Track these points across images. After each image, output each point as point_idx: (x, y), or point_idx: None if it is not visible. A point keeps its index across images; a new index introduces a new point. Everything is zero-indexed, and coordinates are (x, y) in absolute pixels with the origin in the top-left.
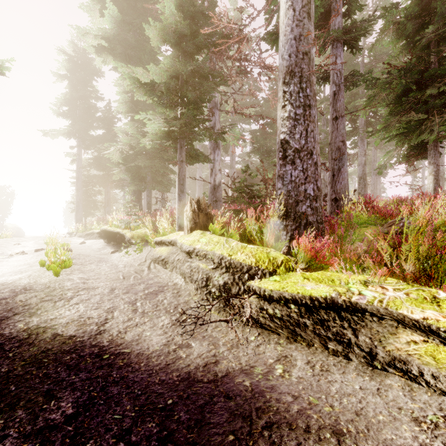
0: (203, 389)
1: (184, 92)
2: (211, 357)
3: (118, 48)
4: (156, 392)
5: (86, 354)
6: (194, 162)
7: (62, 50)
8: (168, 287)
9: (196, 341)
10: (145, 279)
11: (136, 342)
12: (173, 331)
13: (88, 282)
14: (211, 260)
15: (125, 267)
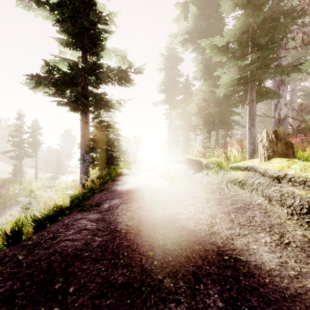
0: None
1: (256, 39)
2: None
3: (195, 36)
4: None
5: (208, 249)
6: (260, 100)
7: (162, 54)
8: (252, 206)
9: None
10: (229, 195)
11: (247, 252)
12: (281, 252)
13: (189, 192)
14: None
15: (208, 184)
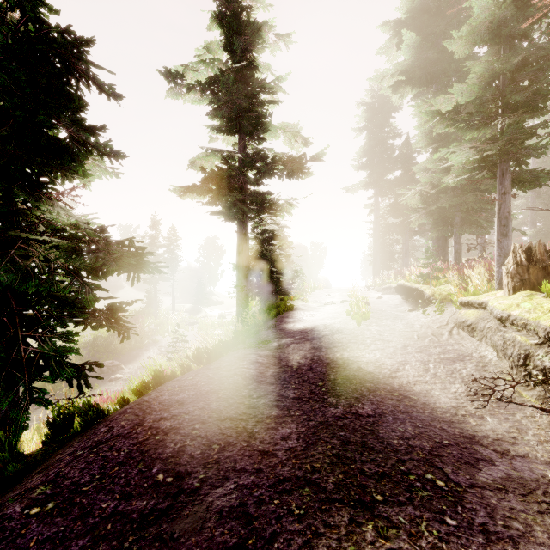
0: (485, 452)
1: (505, 99)
2: (508, 437)
3: (416, 74)
4: (435, 432)
5: (380, 387)
6: (530, 187)
7: (361, 103)
8: (471, 358)
9: (493, 418)
10: (443, 343)
11: (423, 394)
12: (467, 400)
13: (383, 335)
14: (533, 332)
15: (421, 327)
